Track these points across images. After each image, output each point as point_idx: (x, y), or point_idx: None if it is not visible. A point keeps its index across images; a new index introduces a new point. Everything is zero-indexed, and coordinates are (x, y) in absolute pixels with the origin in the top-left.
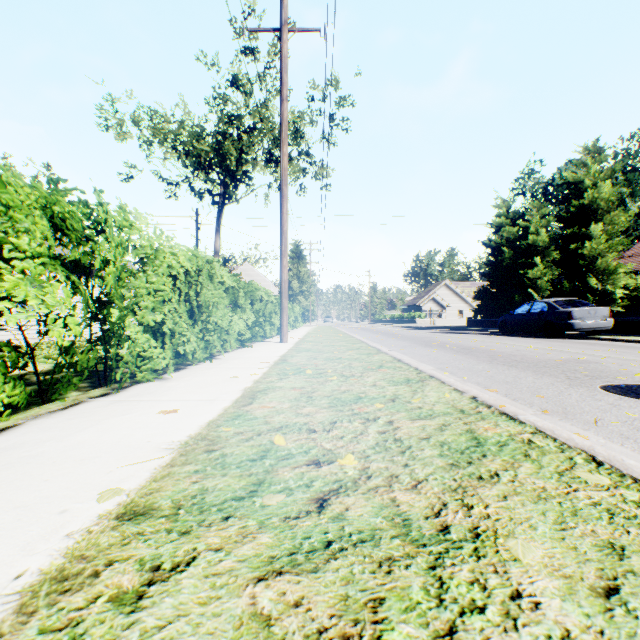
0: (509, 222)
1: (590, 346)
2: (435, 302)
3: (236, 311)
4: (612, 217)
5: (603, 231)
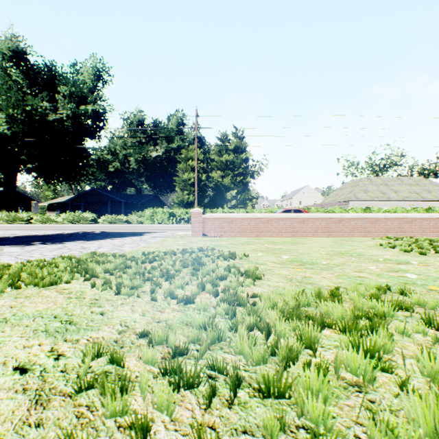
0: None
1: None
2: None
3: None
4: None
5: None
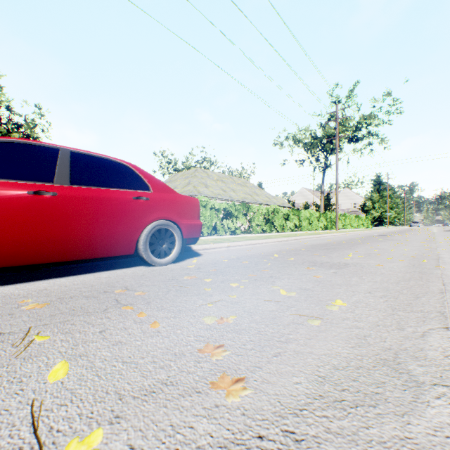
0: None
1: None
2: None
3: (320, 221)
4: None
5: None
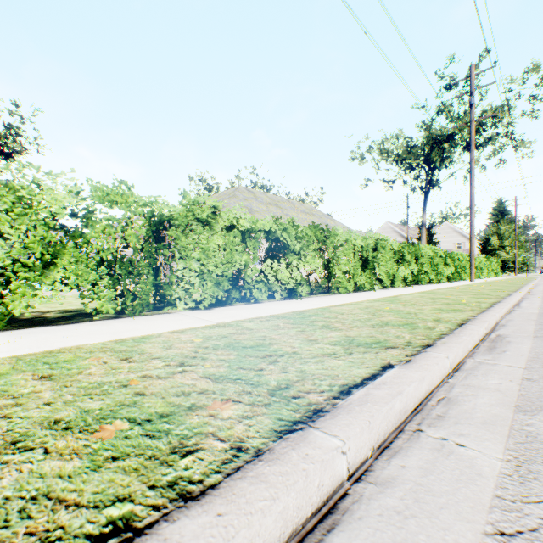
0: None
1: None
2: None
3: (444, 266)
4: None
5: None
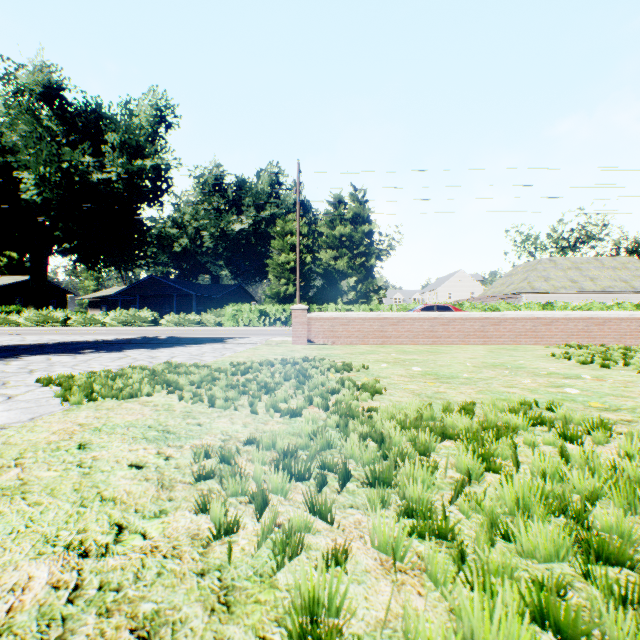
0: None
1: None
2: None
3: None
4: None
5: None
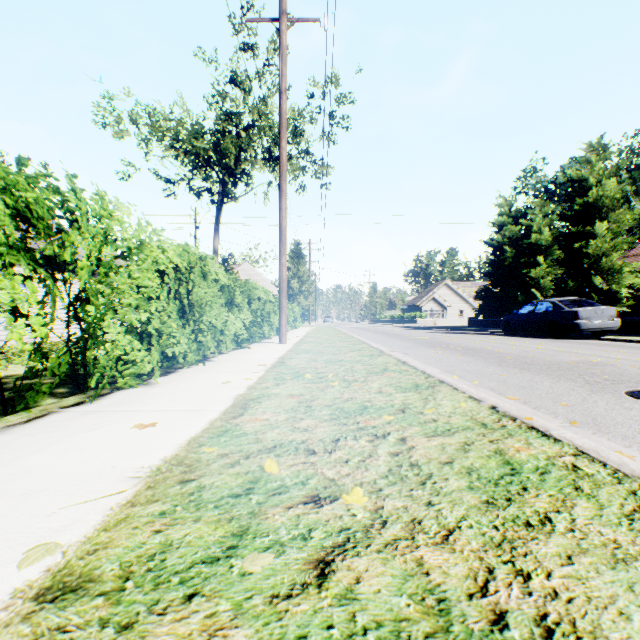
0: (511, 221)
1: (599, 347)
2: (436, 302)
3: (233, 311)
4: (617, 215)
5: (608, 230)
